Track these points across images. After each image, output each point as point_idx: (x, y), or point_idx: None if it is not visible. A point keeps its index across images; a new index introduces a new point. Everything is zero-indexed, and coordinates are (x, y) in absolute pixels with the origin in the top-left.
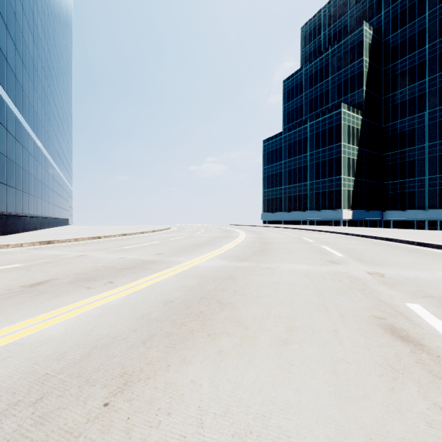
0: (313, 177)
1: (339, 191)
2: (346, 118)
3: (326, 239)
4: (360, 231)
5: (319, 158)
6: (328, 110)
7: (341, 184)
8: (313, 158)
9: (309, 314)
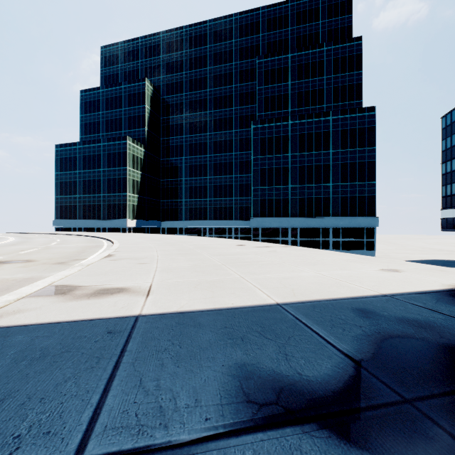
0: (106, 190)
1: (126, 205)
2: (131, 148)
3: (72, 240)
4: (110, 235)
5: (111, 175)
6: (118, 137)
7: (127, 199)
8: (106, 174)
9: (7, 250)
